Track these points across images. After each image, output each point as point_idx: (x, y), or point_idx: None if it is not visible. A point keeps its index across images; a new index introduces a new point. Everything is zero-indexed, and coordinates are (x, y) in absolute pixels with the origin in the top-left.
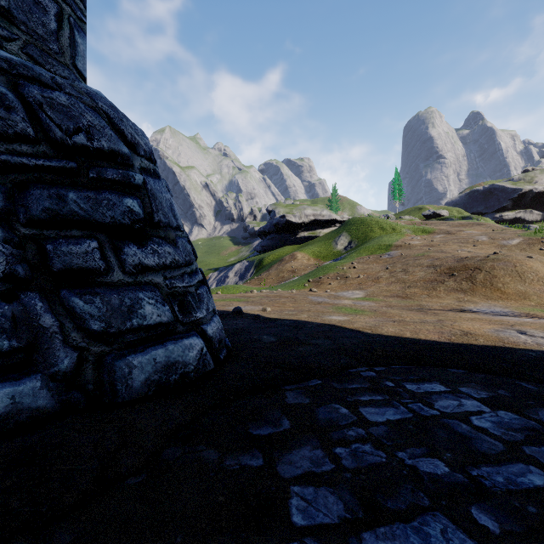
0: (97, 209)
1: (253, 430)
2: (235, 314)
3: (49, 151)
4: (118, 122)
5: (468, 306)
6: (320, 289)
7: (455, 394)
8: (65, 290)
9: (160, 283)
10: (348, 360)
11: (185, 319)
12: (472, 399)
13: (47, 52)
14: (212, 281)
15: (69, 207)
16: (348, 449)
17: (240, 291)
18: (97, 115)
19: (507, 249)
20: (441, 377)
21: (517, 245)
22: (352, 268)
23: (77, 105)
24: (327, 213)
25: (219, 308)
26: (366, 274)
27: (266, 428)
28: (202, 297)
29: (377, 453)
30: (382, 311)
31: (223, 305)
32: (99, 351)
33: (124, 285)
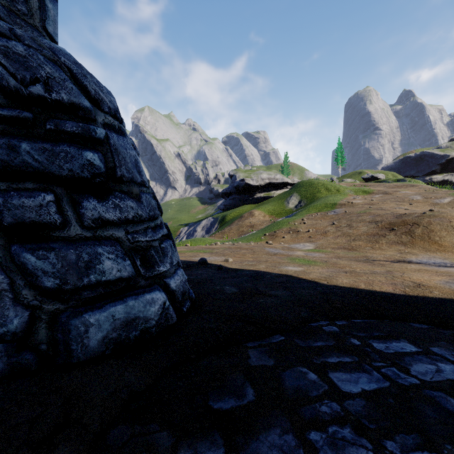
0: (53, 161)
1: (214, 402)
2: (201, 264)
3: (2, 100)
4: (81, 78)
5: (410, 257)
6: (274, 241)
7: (428, 356)
8: (16, 245)
9: (121, 237)
10: (309, 313)
11: (148, 273)
12: (449, 363)
13: (15, 12)
14: (183, 235)
15: (21, 158)
16: (325, 434)
17: (206, 243)
18: (58, 68)
19: (440, 207)
20: (407, 334)
21: (448, 203)
22: (302, 223)
23: (36, 57)
24: (280, 177)
25: (187, 258)
26: (315, 228)
27: (228, 400)
28: (166, 250)
29: (361, 442)
30: (332, 262)
31: (190, 256)
32: (52, 309)
33: (82, 239)
